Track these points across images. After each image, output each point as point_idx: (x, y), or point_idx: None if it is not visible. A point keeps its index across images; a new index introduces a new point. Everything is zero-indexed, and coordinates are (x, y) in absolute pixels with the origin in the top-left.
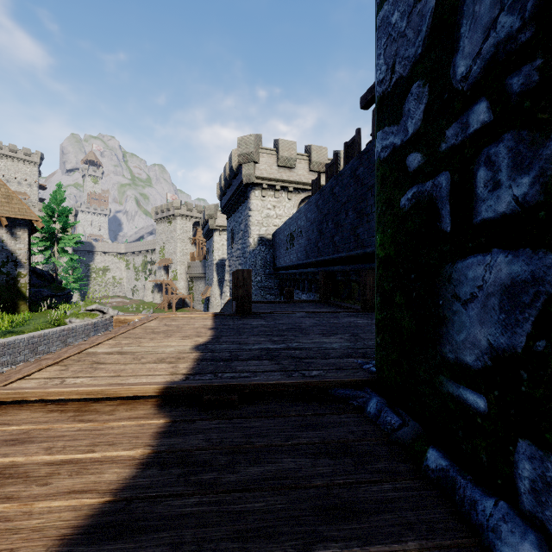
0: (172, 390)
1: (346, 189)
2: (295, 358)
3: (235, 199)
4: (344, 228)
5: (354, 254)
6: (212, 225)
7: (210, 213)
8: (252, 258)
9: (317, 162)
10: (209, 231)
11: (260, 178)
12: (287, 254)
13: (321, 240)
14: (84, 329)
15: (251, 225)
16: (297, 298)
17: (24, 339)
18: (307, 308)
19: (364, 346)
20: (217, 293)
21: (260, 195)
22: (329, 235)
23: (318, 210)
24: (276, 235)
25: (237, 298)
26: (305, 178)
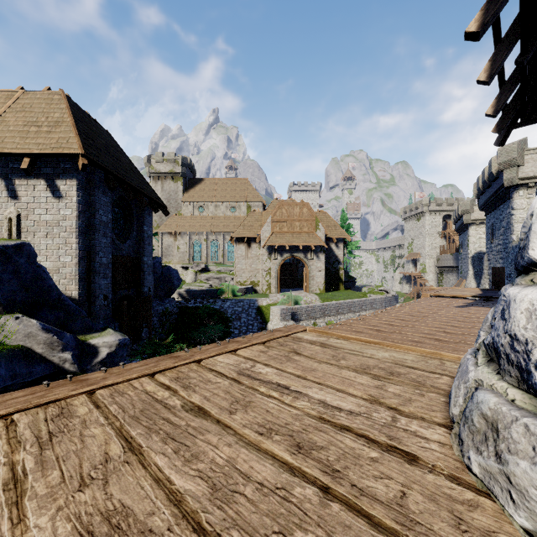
0: (474, 296)
1: None
2: None
3: (494, 199)
4: None
5: None
6: (467, 220)
7: (464, 209)
8: (514, 253)
9: None
10: (462, 226)
11: (524, 178)
12: None
13: None
14: (379, 300)
15: (513, 223)
16: None
17: (358, 301)
18: None
19: None
20: (473, 286)
21: (525, 193)
22: None
23: None
24: None
25: (495, 282)
26: None
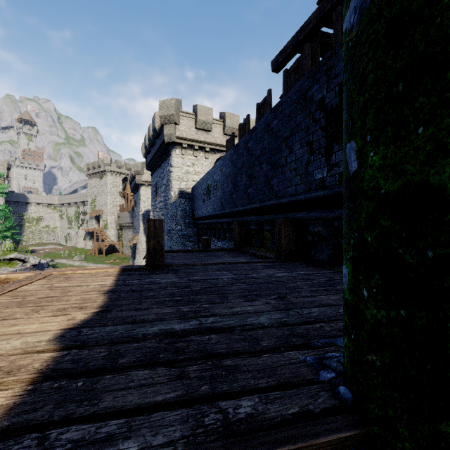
0: None
1: (260, 142)
2: (210, 356)
3: (158, 157)
4: (258, 180)
5: (268, 204)
6: (139, 180)
7: (136, 170)
8: (173, 209)
9: (231, 127)
10: (136, 186)
11: (180, 138)
12: (204, 206)
13: (235, 192)
14: None
15: (172, 180)
16: (214, 245)
17: None
18: (223, 257)
19: (300, 318)
20: (143, 240)
21: (181, 153)
22: (243, 188)
23: (233, 164)
24: (194, 188)
25: (148, 251)
26: (220, 141)
